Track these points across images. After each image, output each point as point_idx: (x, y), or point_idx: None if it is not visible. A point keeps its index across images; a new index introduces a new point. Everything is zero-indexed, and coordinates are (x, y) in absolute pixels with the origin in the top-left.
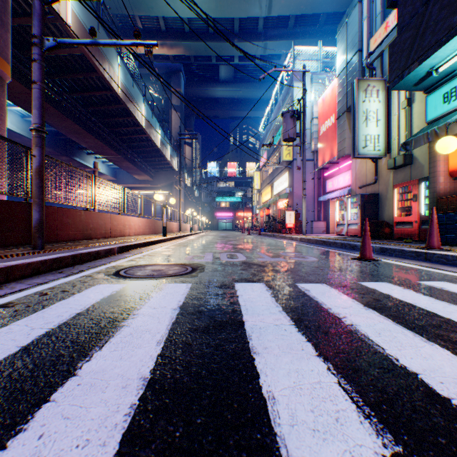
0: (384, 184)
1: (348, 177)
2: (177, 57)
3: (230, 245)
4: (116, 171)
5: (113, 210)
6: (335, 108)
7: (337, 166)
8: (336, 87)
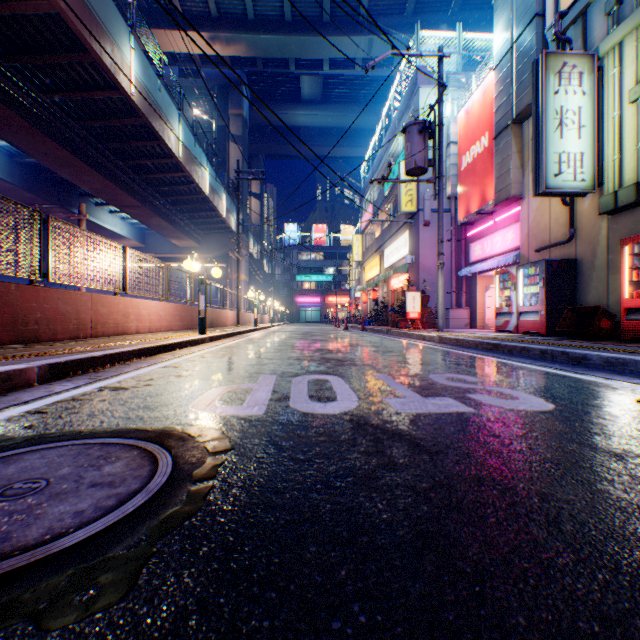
0: (588, 242)
1: (511, 235)
2: (237, 61)
3: (316, 351)
4: (145, 234)
5: (99, 286)
6: (489, 121)
7: (490, 218)
8: (493, 85)
